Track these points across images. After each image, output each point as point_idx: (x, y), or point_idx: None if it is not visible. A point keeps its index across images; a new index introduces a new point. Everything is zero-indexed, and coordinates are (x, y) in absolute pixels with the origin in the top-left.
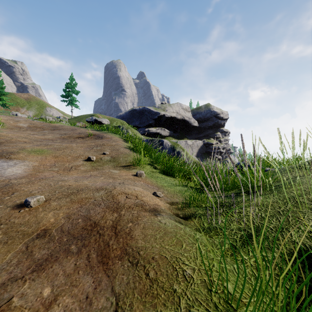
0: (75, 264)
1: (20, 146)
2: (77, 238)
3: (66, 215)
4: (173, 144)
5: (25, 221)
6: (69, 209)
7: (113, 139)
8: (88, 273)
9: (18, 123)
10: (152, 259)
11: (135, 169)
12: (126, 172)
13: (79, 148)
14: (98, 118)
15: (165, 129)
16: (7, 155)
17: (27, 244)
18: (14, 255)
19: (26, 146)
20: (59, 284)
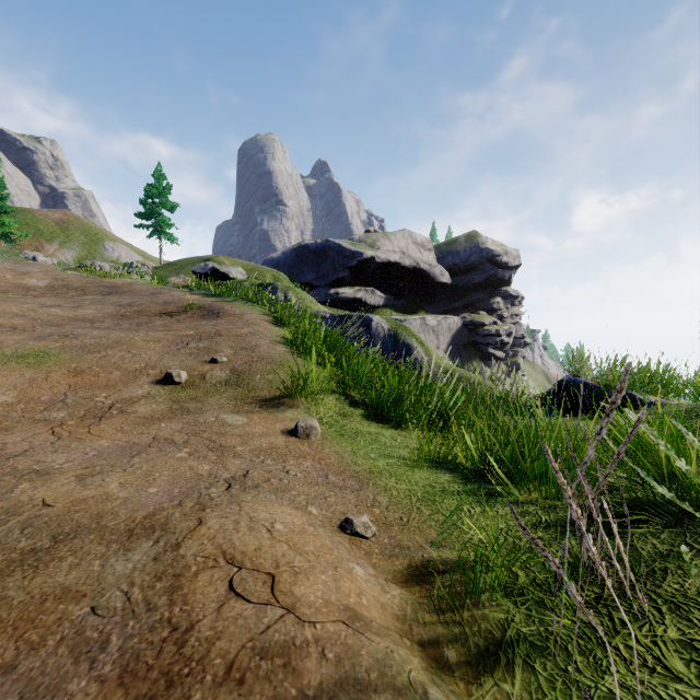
0: None
1: None
2: None
3: None
4: (395, 326)
5: None
6: None
7: (246, 319)
8: None
9: (26, 278)
10: None
11: (294, 409)
12: (268, 421)
13: (151, 346)
14: (221, 266)
15: (376, 290)
16: None
17: None
18: None
19: (3, 343)
20: None
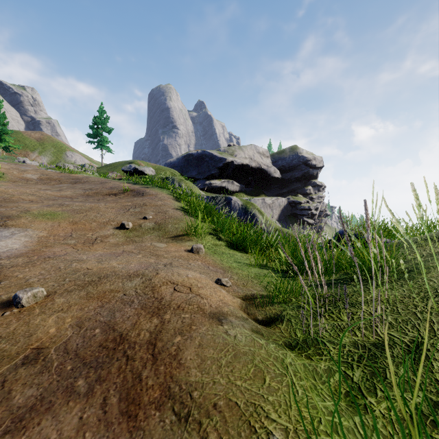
0: (80, 419)
1: (23, 208)
2: (89, 365)
3: (76, 321)
4: (246, 203)
5: (9, 332)
6: (82, 311)
7: (159, 197)
8: (101, 438)
9: (25, 174)
10: (213, 407)
11: (190, 241)
12: (177, 246)
13: (109, 210)
14: (139, 167)
15: (234, 182)
16: (1, 220)
17: (4, 376)
18: None
19: (31, 208)
20: None
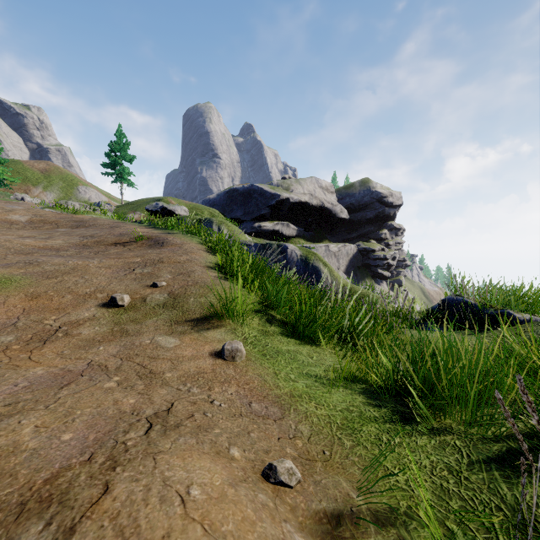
0: None
1: None
2: None
3: None
4: (306, 252)
5: None
6: None
7: (185, 248)
8: None
9: (11, 215)
10: None
11: (221, 330)
12: (198, 342)
13: (102, 272)
14: (168, 205)
15: (290, 224)
16: None
17: None
18: None
19: None
20: None
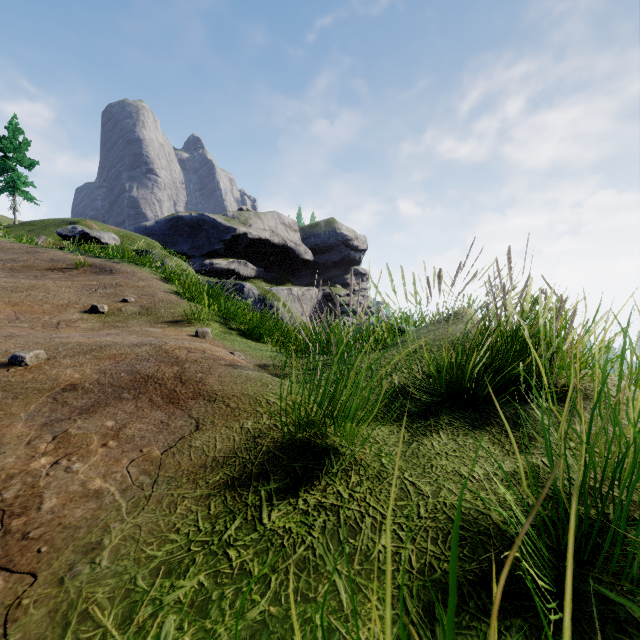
0: (136, 406)
1: None
2: (128, 388)
3: (96, 371)
4: (264, 292)
5: (29, 379)
6: (99, 366)
7: (139, 276)
8: (156, 410)
9: None
10: (232, 396)
11: (192, 327)
12: (177, 331)
13: (65, 290)
14: (91, 230)
15: (249, 263)
16: None
17: (52, 397)
18: (40, 406)
19: None
20: (123, 419)
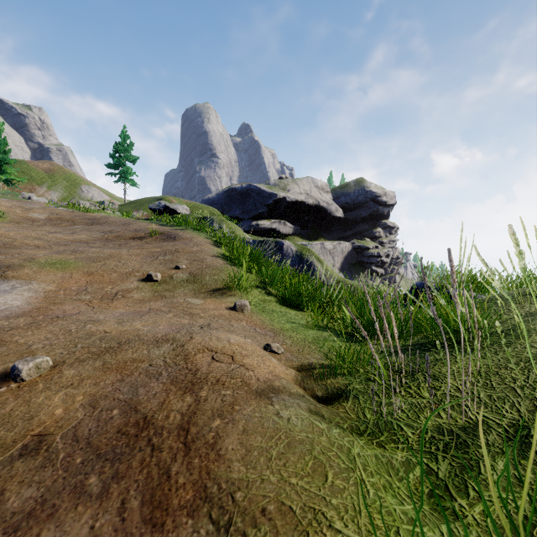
0: (91, 528)
1: (27, 255)
2: (104, 457)
3: (88, 399)
4: (301, 248)
5: (4, 414)
6: (97, 386)
7: (195, 241)
8: None
9: (31, 213)
10: (261, 513)
11: (232, 296)
12: (217, 302)
13: (133, 258)
14: (170, 204)
15: (287, 222)
16: None
17: None
18: None
19: (37, 255)
20: None
